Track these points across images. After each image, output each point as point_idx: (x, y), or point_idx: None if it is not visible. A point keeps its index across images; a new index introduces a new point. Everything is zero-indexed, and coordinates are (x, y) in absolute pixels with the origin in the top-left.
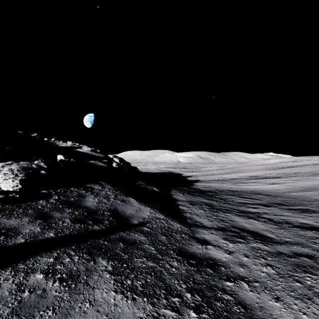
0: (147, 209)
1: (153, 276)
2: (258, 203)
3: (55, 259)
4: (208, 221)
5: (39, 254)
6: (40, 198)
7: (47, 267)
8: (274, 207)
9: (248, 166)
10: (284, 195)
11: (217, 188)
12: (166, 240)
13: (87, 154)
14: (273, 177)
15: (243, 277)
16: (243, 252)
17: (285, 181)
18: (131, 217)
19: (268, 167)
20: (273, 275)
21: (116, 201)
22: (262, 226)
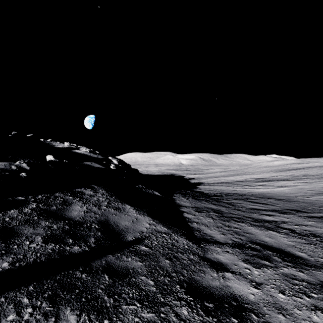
0: (146, 219)
1: None
2: (273, 209)
3: None
4: (219, 233)
5: None
6: (12, 207)
7: None
8: (292, 214)
9: (252, 168)
10: (298, 200)
11: (223, 191)
12: (169, 267)
13: (85, 156)
14: (280, 180)
15: None
16: (276, 285)
17: (295, 183)
18: (125, 230)
19: (273, 169)
20: None
21: (109, 209)
22: (287, 240)
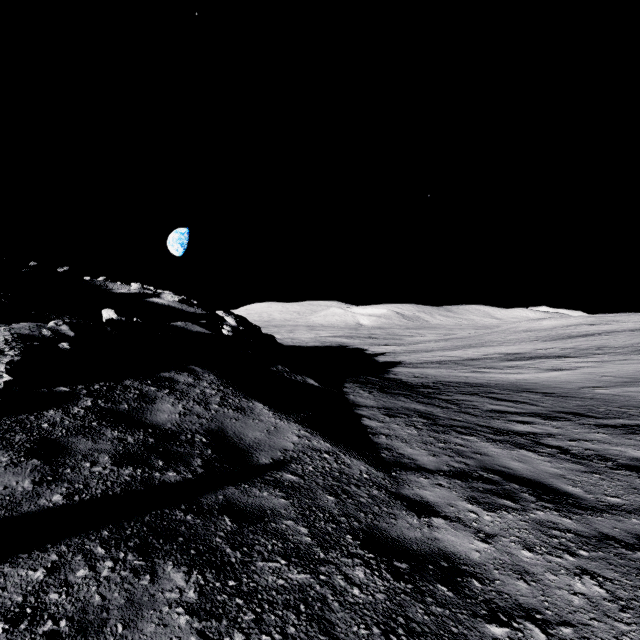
0: (292, 427)
1: (304, 617)
2: (531, 412)
3: (49, 572)
4: (427, 454)
5: (10, 557)
6: (51, 405)
7: (22, 600)
8: (567, 421)
9: (499, 334)
10: (583, 394)
11: (440, 379)
12: (335, 507)
13: (171, 309)
14: (553, 356)
15: (531, 609)
16: (519, 537)
17: (580, 364)
18: (255, 447)
19: (540, 335)
20: (604, 604)
21: (225, 409)
22: (550, 466)
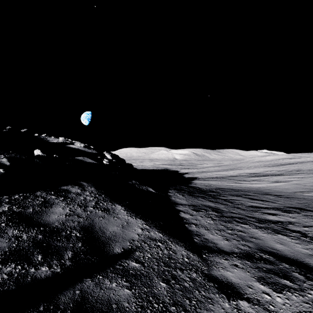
0: (138, 222)
1: None
2: (274, 207)
3: None
4: (222, 238)
5: None
6: None
7: None
8: (297, 213)
9: (245, 163)
10: (298, 196)
11: (218, 187)
12: (166, 295)
13: (79, 150)
14: (275, 175)
15: None
16: None
17: (290, 178)
18: (112, 239)
19: (266, 164)
20: None
21: (96, 210)
22: (301, 248)
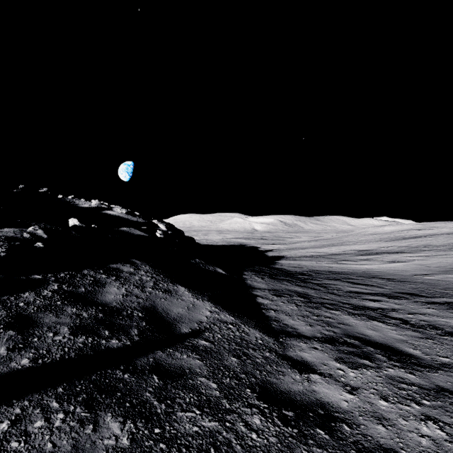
0: (206, 305)
1: None
2: (379, 293)
3: (13, 423)
4: (305, 324)
5: None
6: (27, 289)
7: None
8: (406, 299)
9: (354, 236)
10: (415, 280)
11: (312, 269)
12: (237, 366)
13: (120, 219)
14: (392, 252)
15: (389, 449)
16: (377, 389)
17: (412, 257)
18: (178, 320)
19: (383, 237)
20: (446, 444)
21: (156, 291)
22: (395, 334)
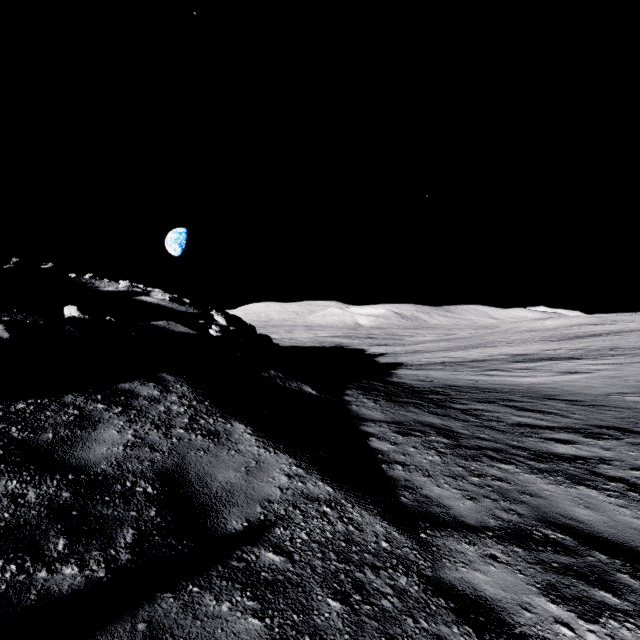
0: (280, 460)
1: None
2: (567, 427)
3: None
4: (461, 496)
5: None
6: None
7: None
8: (616, 440)
9: (501, 334)
10: (615, 403)
11: (448, 383)
12: (343, 630)
13: (161, 308)
14: (564, 358)
15: None
16: None
17: (596, 366)
18: (225, 498)
19: (545, 335)
20: None
21: (192, 435)
22: (631, 516)
